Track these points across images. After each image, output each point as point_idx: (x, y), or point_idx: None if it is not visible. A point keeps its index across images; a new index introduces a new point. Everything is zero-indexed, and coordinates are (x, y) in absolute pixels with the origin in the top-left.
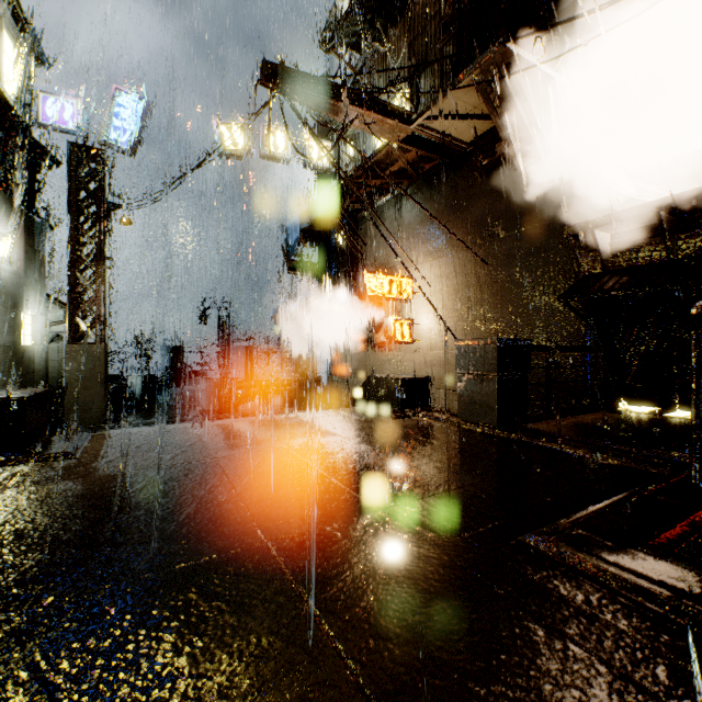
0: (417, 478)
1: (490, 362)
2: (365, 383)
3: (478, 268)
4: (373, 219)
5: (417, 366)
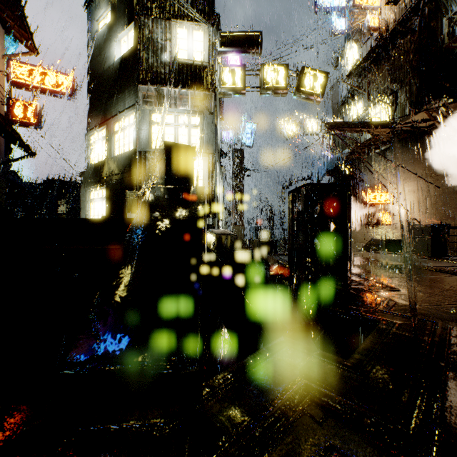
0: (394, 262)
1: (427, 233)
2: (369, 242)
3: (432, 188)
4: (368, 161)
5: (395, 236)
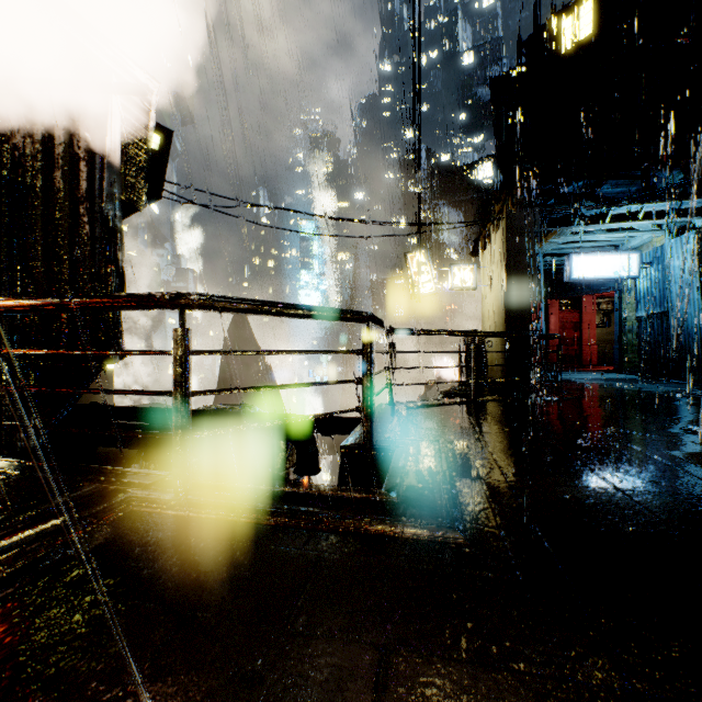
0: None
1: None
2: None
3: None
4: None
5: None
